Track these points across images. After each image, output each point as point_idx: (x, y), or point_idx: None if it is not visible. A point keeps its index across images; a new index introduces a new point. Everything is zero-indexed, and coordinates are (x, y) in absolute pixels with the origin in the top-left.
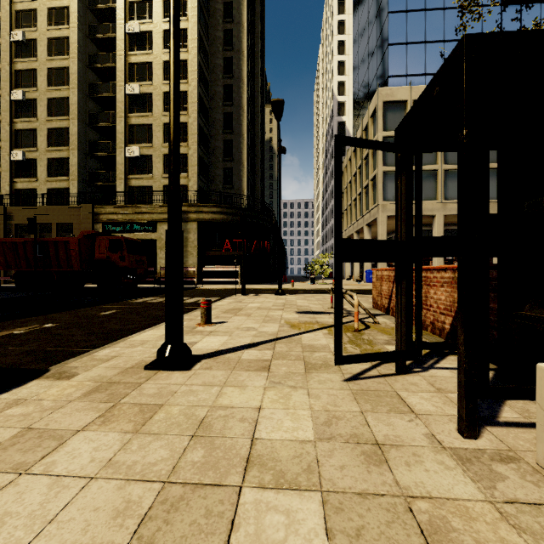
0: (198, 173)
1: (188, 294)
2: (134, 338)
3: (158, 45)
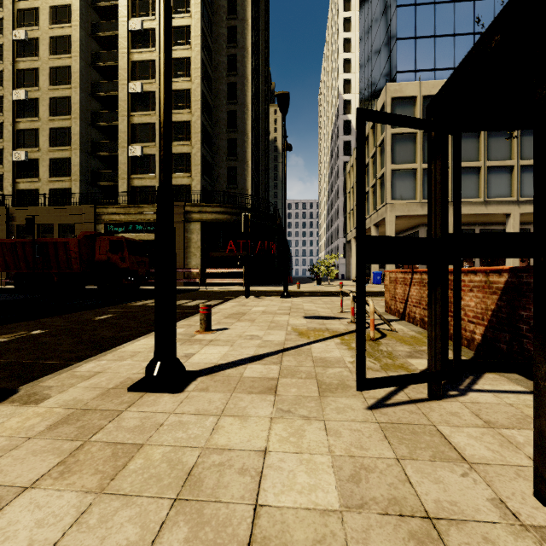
0: (201, 173)
1: (190, 296)
2: (125, 349)
3: None
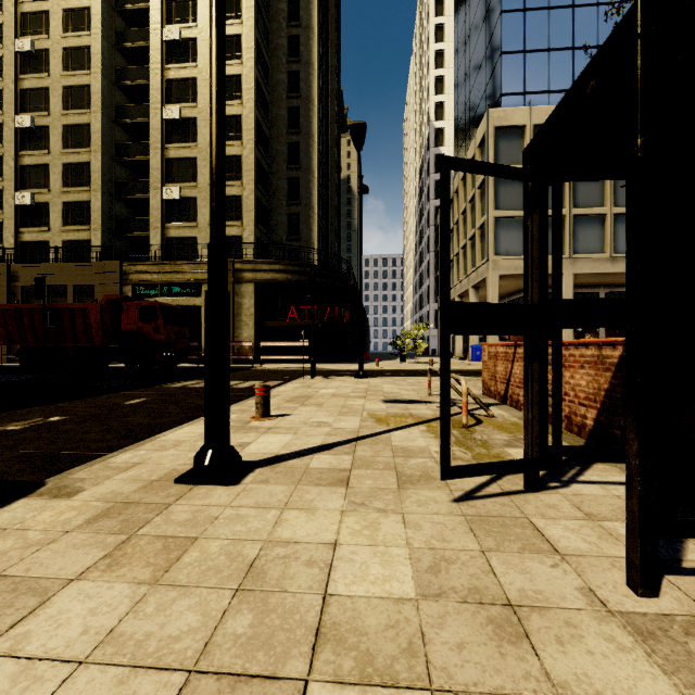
0: (255, 221)
1: (241, 376)
2: (166, 437)
3: (204, 56)
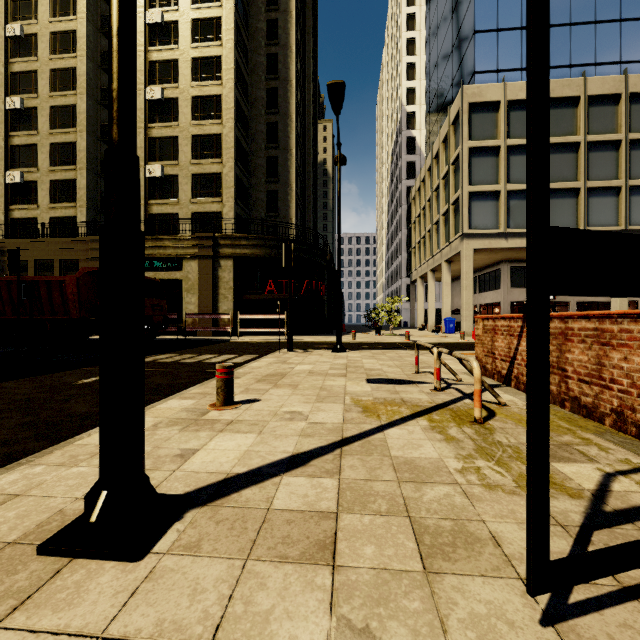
0: (235, 197)
1: (217, 349)
2: (89, 439)
3: (185, 38)
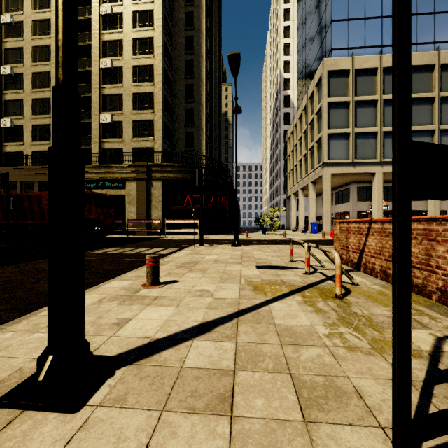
0: (163, 137)
1: (149, 244)
2: None
3: (128, 25)
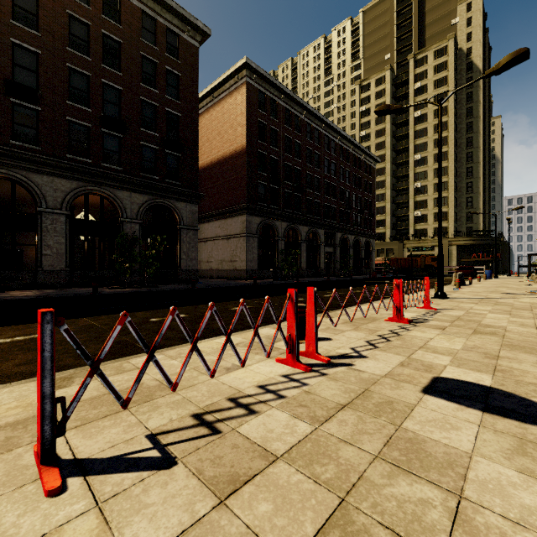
0: (453, 220)
1: None
2: None
3: (430, 162)
